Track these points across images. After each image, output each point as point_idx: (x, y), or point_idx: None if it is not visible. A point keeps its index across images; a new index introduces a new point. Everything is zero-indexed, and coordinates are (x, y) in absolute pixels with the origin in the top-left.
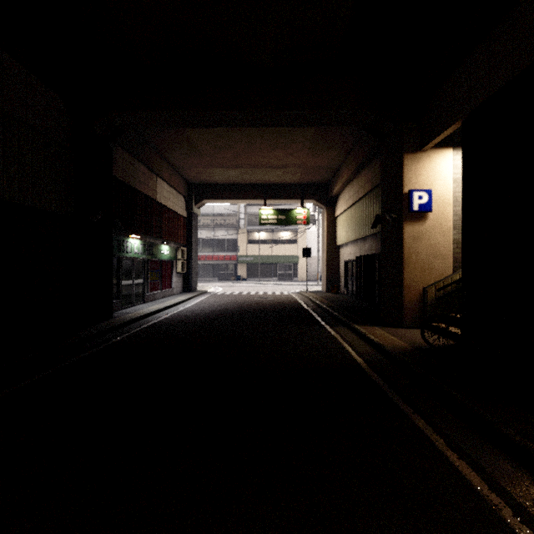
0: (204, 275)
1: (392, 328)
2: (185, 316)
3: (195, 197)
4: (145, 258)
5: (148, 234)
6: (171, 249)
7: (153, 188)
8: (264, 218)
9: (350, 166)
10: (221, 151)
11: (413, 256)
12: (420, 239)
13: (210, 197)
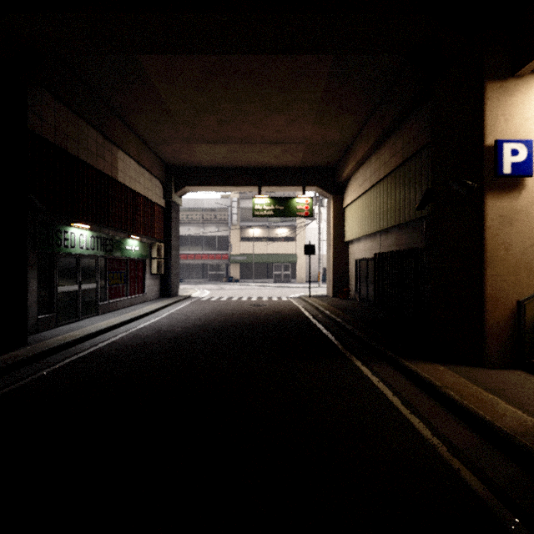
0: (193, 276)
1: (467, 367)
2: (143, 339)
3: (175, 183)
4: (100, 255)
5: (103, 223)
6: (142, 245)
7: (113, 163)
8: (259, 208)
9: (368, 137)
10: (202, 116)
11: (501, 249)
12: (512, 222)
13: (194, 183)
